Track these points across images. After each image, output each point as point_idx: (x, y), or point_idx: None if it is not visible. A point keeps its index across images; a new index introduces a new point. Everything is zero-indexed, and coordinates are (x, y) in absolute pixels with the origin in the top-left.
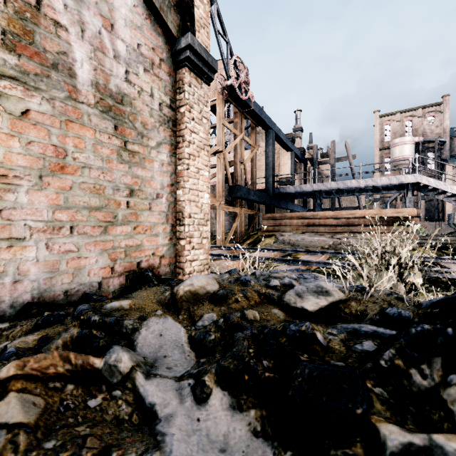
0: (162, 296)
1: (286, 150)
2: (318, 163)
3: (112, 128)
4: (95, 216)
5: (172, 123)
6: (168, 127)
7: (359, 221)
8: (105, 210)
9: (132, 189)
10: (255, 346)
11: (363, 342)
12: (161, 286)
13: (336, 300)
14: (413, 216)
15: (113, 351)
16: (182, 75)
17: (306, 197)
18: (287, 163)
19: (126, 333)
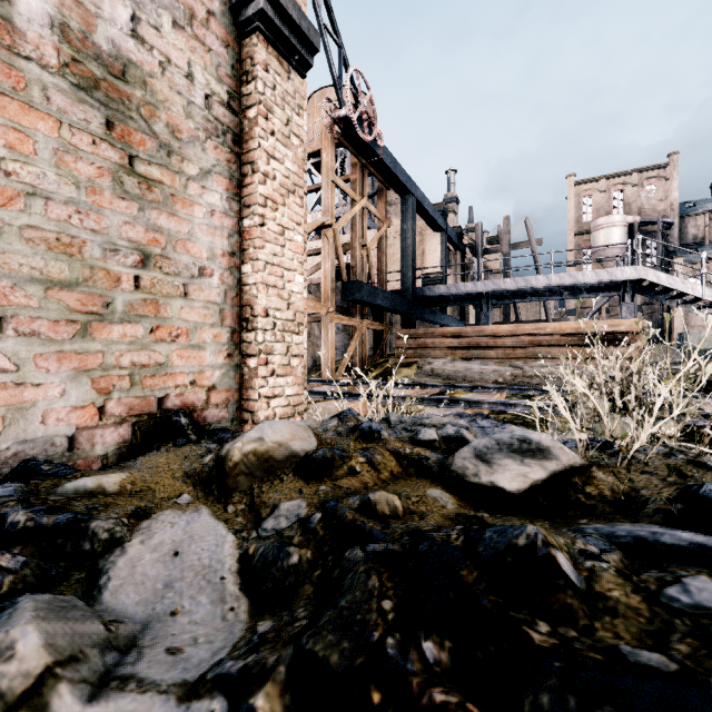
0: (196, 464)
1: (434, 230)
2: (483, 252)
3: (100, 125)
4: (61, 301)
5: (233, 138)
6: (224, 143)
7: (551, 341)
8: (85, 289)
9: (148, 252)
10: (397, 590)
11: (682, 579)
12: (201, 443)
13: (565, 467)
14: (636, 331)
15: (7, 618)
16: (251, 47)
17: (466, 302)
18: (435, 250)
19: (90, 551)
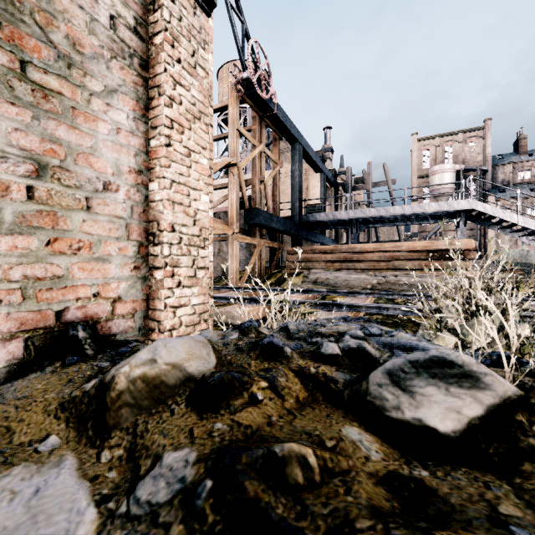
0: (76, 392)
1: (315, 171)
2: (352, 188)
3: None
4: None
5: (140, 62)
6: (131, 66)
7: (406, 256)
8: None
9: (43, 163)
10: None
11: None
12: (92, 361)
13: (503, 401)
14: (470, 248)
15: None
16: None
17: (340, 226)
18: (316, 187)
19: None
